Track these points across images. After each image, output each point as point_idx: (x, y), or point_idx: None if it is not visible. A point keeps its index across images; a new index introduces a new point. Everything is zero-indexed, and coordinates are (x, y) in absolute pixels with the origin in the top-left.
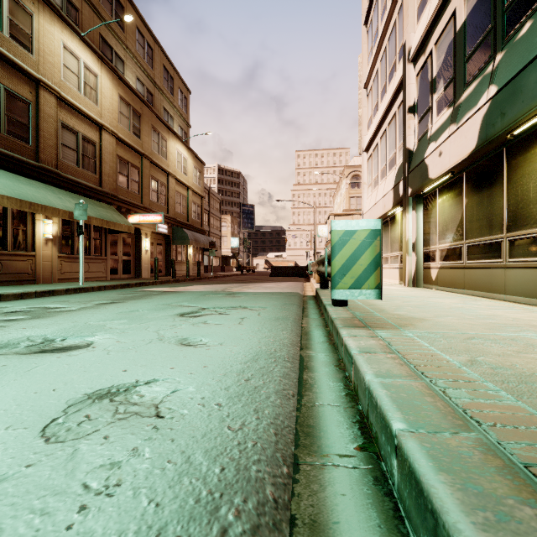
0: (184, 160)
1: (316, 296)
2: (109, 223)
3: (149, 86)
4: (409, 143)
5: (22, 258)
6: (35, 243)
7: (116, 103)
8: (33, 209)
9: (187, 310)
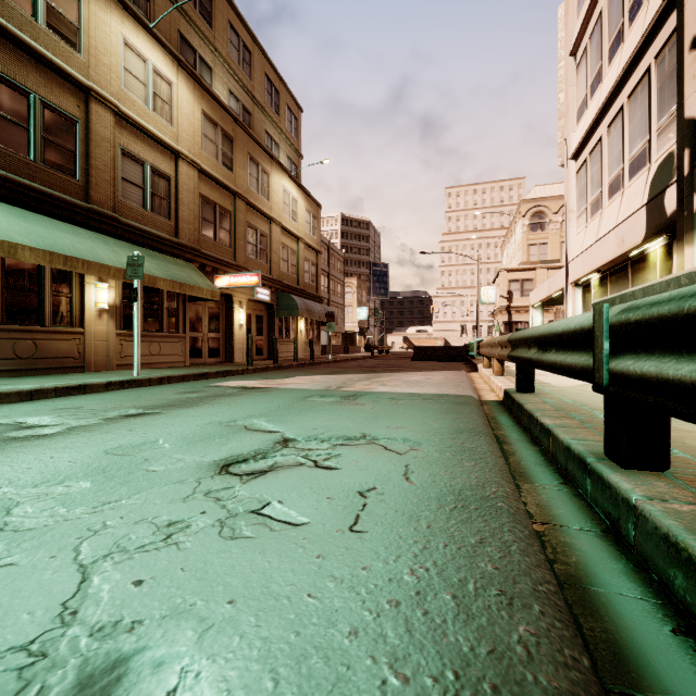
0: (292, 202)
1: (509, 405)
2: (184, 286)
3: (246, 102)
4: (694, 108)
5: (65, 336)
6: (84, 316)
7: (198, 122)
8: (69, 265)
9: (249, 447)
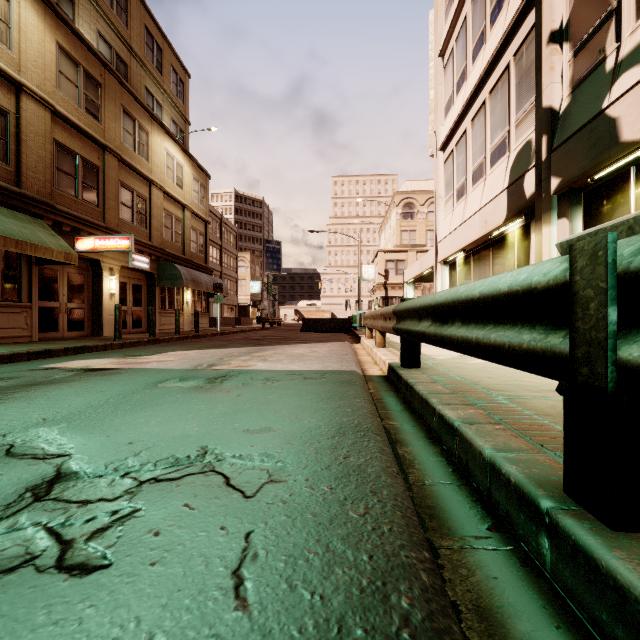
0: (177, 167)
1: (395, 382)
2: (22, 245)
3: (121, 50)
4: (551, 98)
5: None
6: None
7: (51, 55)
8: None
9: None
